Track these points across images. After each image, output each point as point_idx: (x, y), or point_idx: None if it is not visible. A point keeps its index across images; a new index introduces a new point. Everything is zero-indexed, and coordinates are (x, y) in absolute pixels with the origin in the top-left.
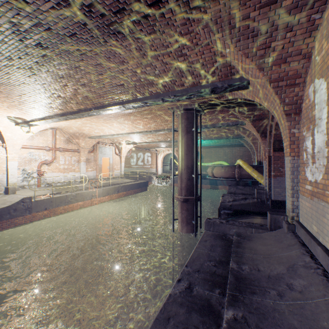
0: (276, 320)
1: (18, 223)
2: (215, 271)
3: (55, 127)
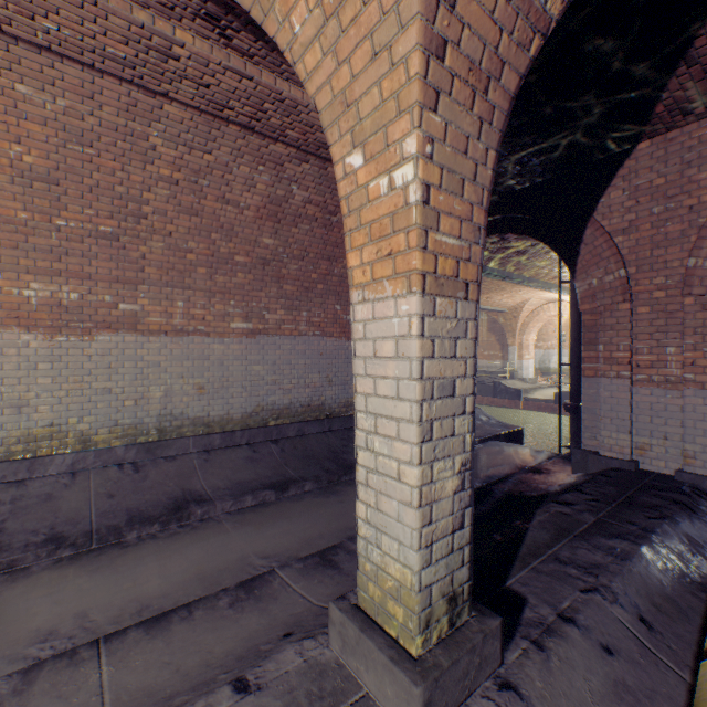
0: None
1: None
2: None
3: None
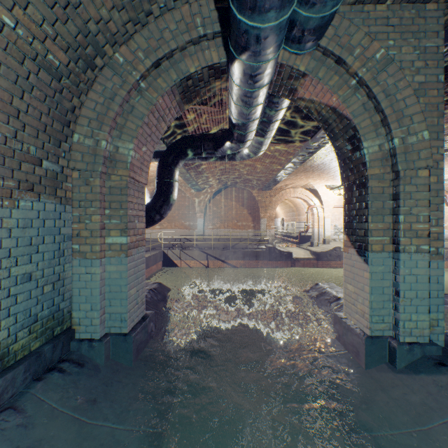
0: None
1: (331, 266)
2: None
3: None
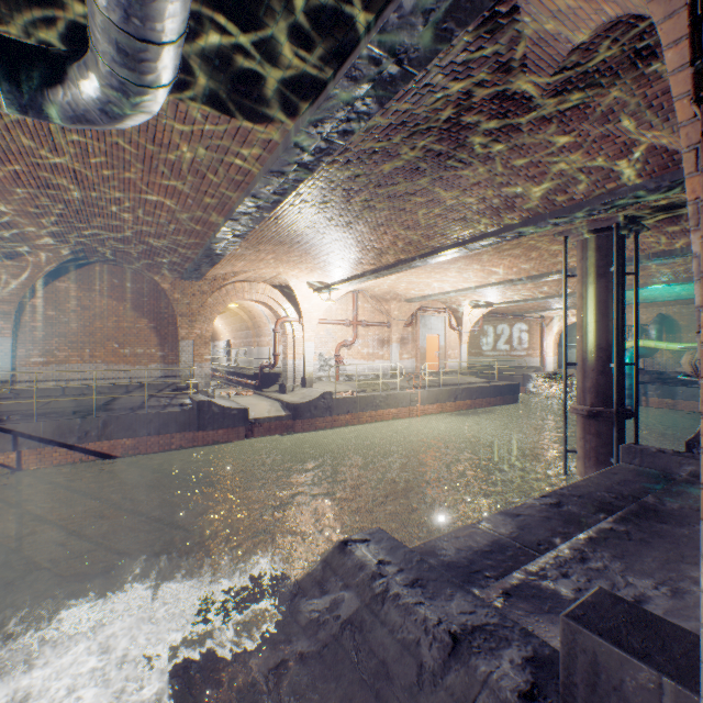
0: (677, 541)
1: (318, 427)
2: (612, 501)
3: (357, 289)
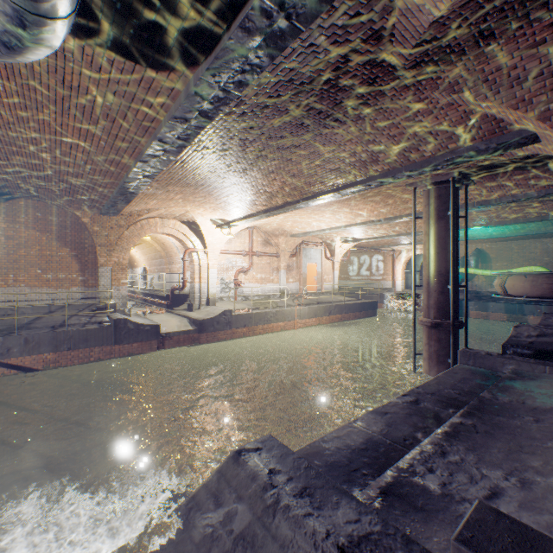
0: (514, 431)
1: (220, 338)
2: (457, 397)
3: (252, 226)
